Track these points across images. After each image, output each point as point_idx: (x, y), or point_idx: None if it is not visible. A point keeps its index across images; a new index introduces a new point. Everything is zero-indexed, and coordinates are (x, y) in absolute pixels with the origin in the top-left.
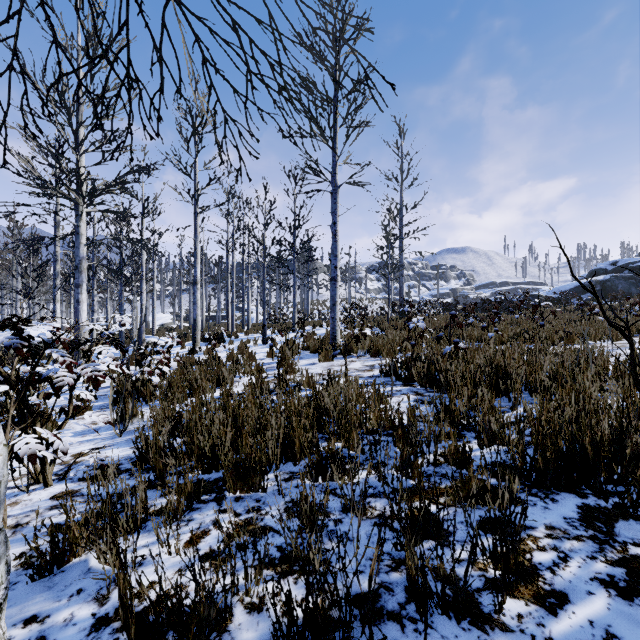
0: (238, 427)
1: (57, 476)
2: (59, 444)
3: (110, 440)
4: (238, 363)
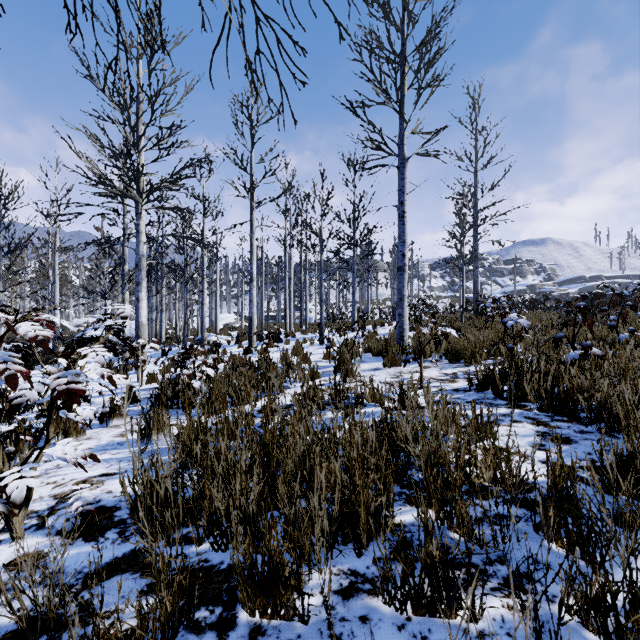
0: (272, 472)
1: (39, 519)
2: (12, 490)
3: (126, 463)
4: (290, 366)
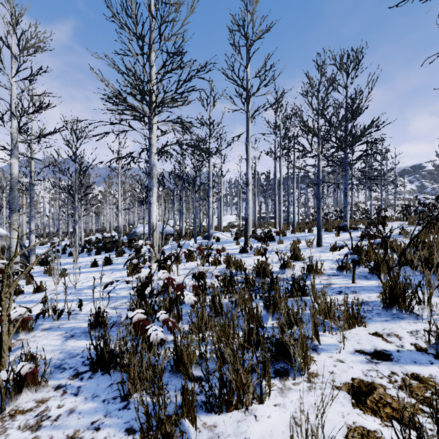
0: None
1: None
2: None
3: None
4: (300, 286)
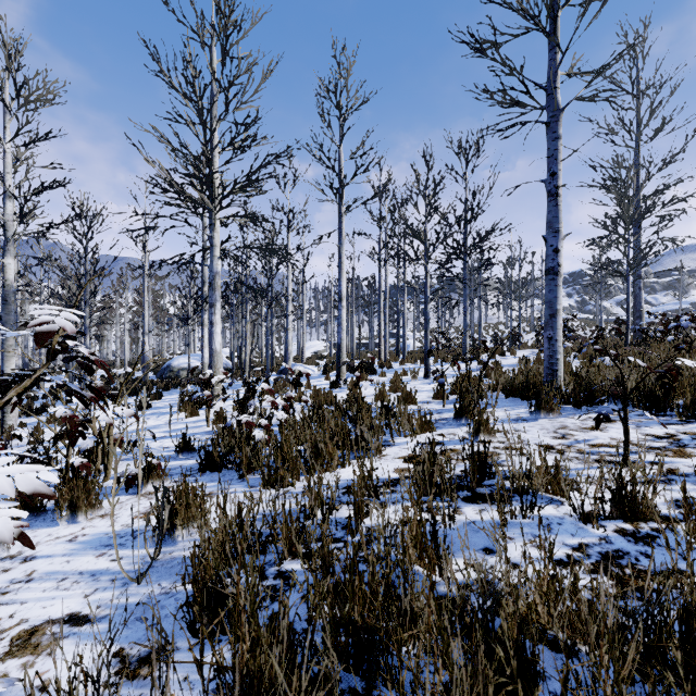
0: None
1: None
2: None
3: (117, 589)
4: (390, 409)
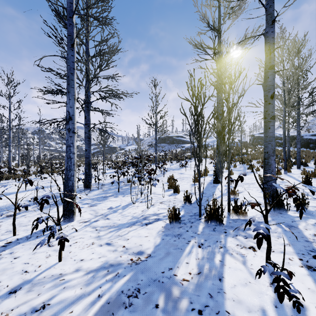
0: None
1: None
2: None
3: None
4: None
